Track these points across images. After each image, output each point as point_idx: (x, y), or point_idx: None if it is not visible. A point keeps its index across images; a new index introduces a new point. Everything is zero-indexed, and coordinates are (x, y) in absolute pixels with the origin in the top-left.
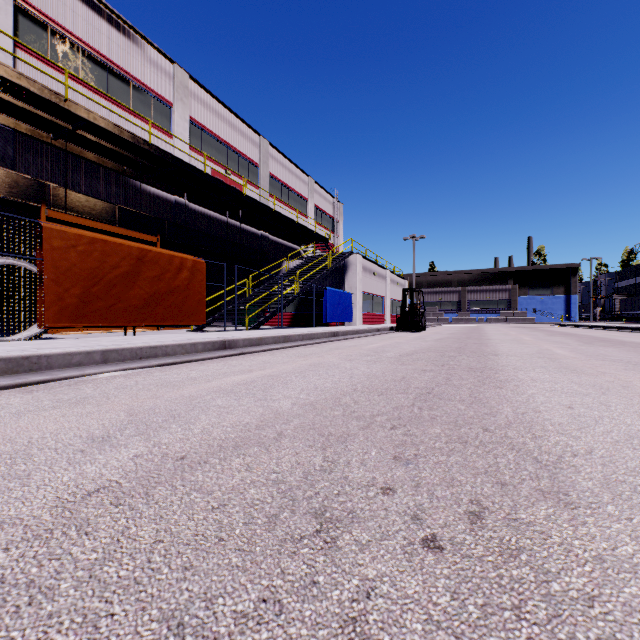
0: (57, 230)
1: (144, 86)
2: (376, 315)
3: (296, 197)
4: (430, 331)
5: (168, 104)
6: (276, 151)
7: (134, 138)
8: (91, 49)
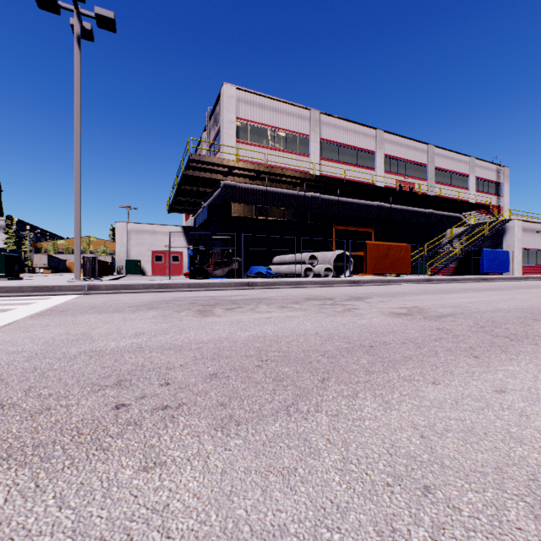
0: (369, 243)
1: (362, 150)
2: (540, 267)
3: (457, 176)
4: None
5: (373, 153)
6: (440, 149)
7: (366, 186)
8: (342, 145)
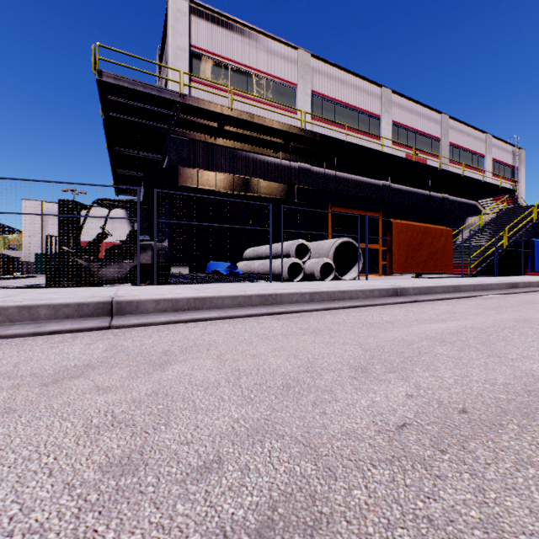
0: (396, 223)
1: (365, 112)
2: None
3: (472, 156)
4: None
5: (378, 117)
6: (454, 121)
7: (374, 152)
8: (339, 102)
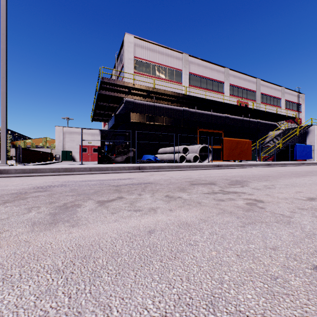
0: (224, 139)
1: (216, 80)
2: None
3: (274, 99)
4: None
5: (222, 83)
6: (263, 81)
7: (219, 102)
8: (203, 77)
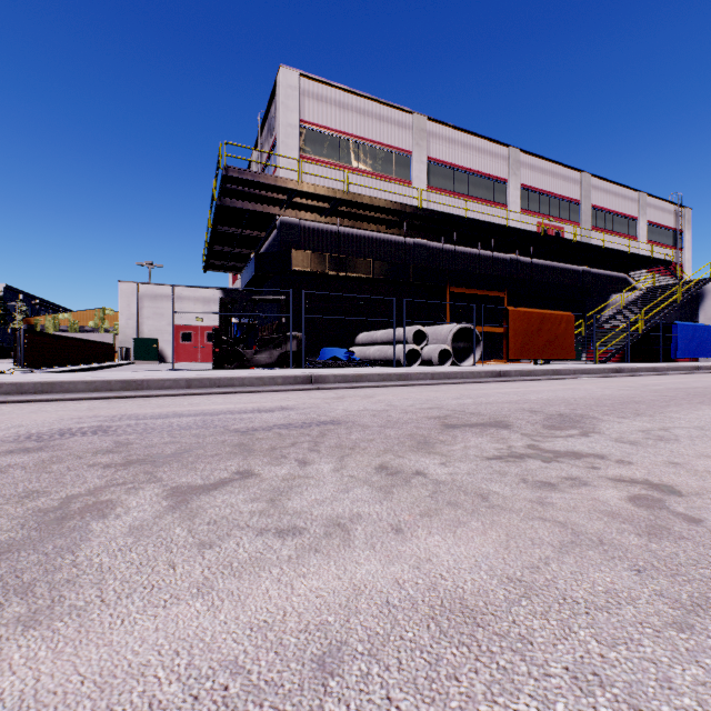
0: (512, 310)
1: (489, 176)
2: None
3: (622, 220)
4: None
5: (504, 182)
6: (598, 179)
7: (497, 227)
8: (459, 168)
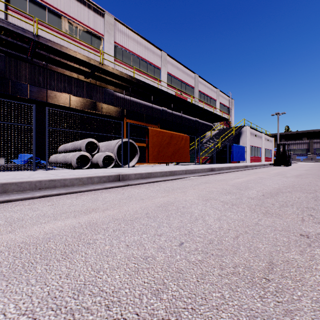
0: (151, 129)
1: (151, 63)
2: (256, 157)
3: (210, 100)
4: (294, 166)
5: (159, 69)
6: (201, 79)
7: (153, 87)
8: (135, 54)
